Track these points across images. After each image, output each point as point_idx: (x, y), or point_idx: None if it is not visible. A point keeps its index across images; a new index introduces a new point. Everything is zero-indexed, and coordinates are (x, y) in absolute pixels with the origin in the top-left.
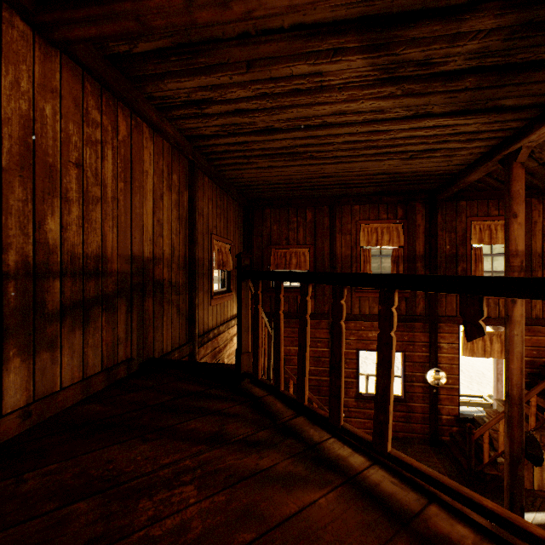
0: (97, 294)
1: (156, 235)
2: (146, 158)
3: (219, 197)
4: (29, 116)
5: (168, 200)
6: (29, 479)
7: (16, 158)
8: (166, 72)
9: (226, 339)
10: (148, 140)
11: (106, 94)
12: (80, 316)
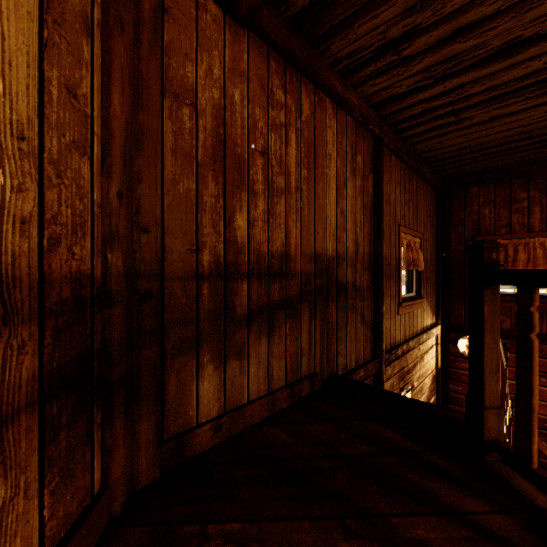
0: (281, 297)
1: (339, 229)
2: (328, 139)
3: (407, 180)
4: (220, 105)
5: (351, 187)
6: (211, 537)
7: (209, 152)
8: (358, 9)
9: (415, 357)
10: (331, 118)
11: (289, 70)
12: (265, 322)
